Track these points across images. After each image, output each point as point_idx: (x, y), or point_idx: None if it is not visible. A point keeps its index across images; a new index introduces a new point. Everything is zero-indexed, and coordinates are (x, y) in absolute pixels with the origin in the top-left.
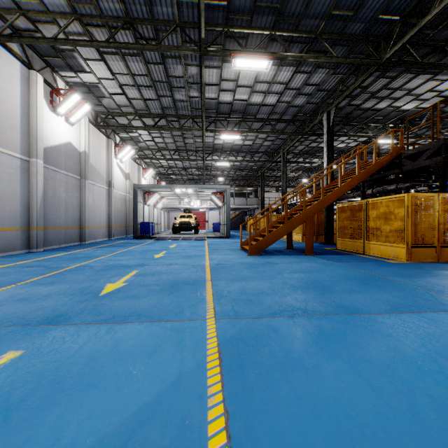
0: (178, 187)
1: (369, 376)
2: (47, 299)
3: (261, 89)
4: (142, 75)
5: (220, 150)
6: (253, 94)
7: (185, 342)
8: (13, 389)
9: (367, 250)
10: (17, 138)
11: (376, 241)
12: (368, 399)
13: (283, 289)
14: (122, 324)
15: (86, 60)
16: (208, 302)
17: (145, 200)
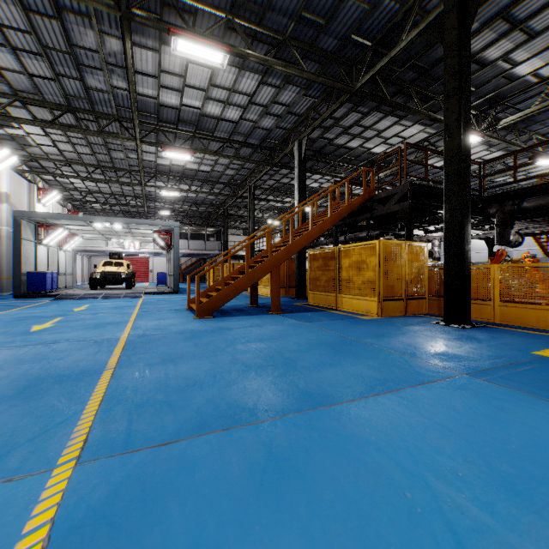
0: (98, 221)
1: None
2: None
3: (219, 96)
4: (20, 31)
5: (167, 174)
6: (208, 101)
7: None
8: None
9: (340, 305)
10: None
11: (349, 295)
12: None
13: (230, 372)
14: None
15: None
16: (85, 418)
17: (41, 237)
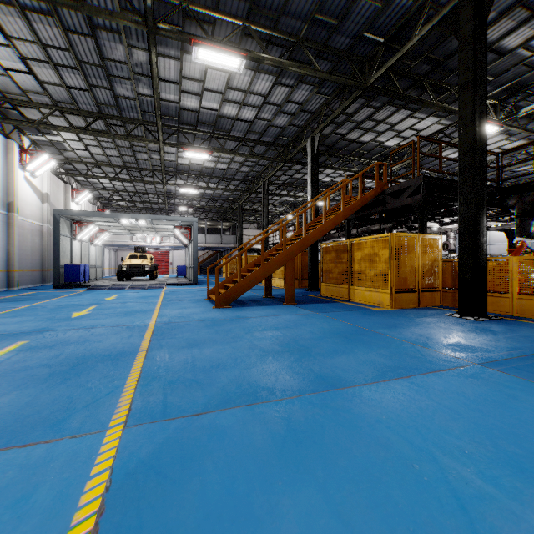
0: (125, 217)
1: (352, 513)
2: None
3: (235, 98)
4: (60, 49)
5: (186, 172)
6: (225, 103)
7: (35, 497)
8: None
9: (352, 297)
10: None
11: (362, 286)
12: None
13: (249, 356)
14: None
15: None
16: (127, 391)
17: (75, 233)
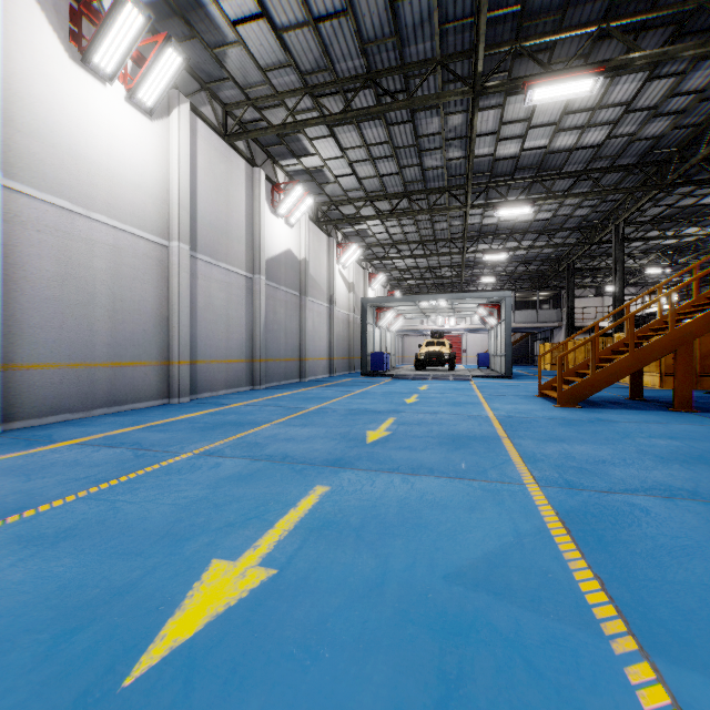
0: (426, 299)
1: None
2: (313, 441)
3: (574, 123)
4: (380, 144)
5: (492, 233)
6: (557, 134)
7: (507, 504)
8: (346, 516)
9: None
10: (242, 253)
11: None
12: None
13: (642, 460)
14: (414, 476)
15: (312, 140)
16: (518, 464)
17: (376, 320)
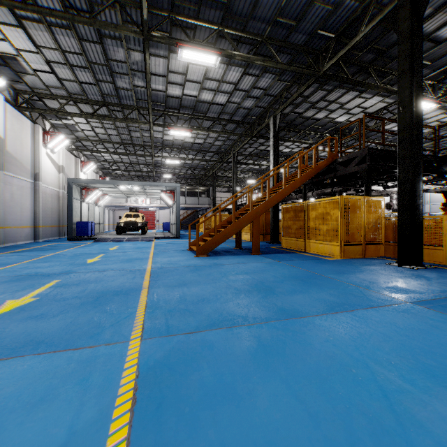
0: (123, 184)
1: (306, 397)
2: None
3: (211, 86)
4: (75, 54)
5: (171, 146)
6: (202, 90)
7: (91, 379)
8: None
9: (308, 249)
10: None
11: (316, 240)
12: (305, 431)
13: (226, 294)
14: (6, 360)
15: None
16: (138, 316)
17: (84, 197)
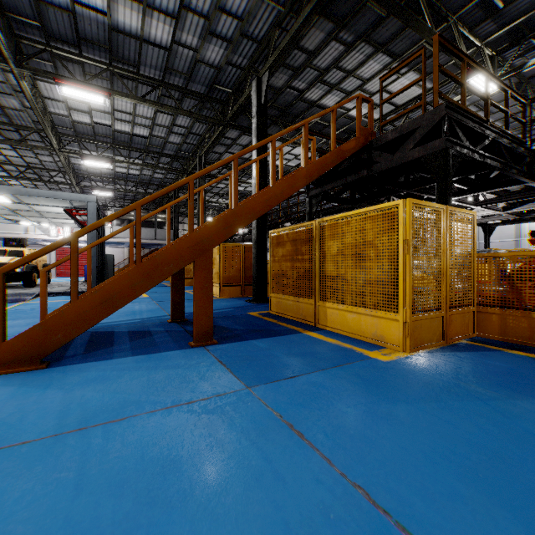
0: None
1: None
2: None
3: None
4: None
5: (93, 138)
6: None
7: None
8: None
9: (322, 321)
10: None
11: (338, 303)
12: None
13: None
14: None
15: None
16: None
17: None
